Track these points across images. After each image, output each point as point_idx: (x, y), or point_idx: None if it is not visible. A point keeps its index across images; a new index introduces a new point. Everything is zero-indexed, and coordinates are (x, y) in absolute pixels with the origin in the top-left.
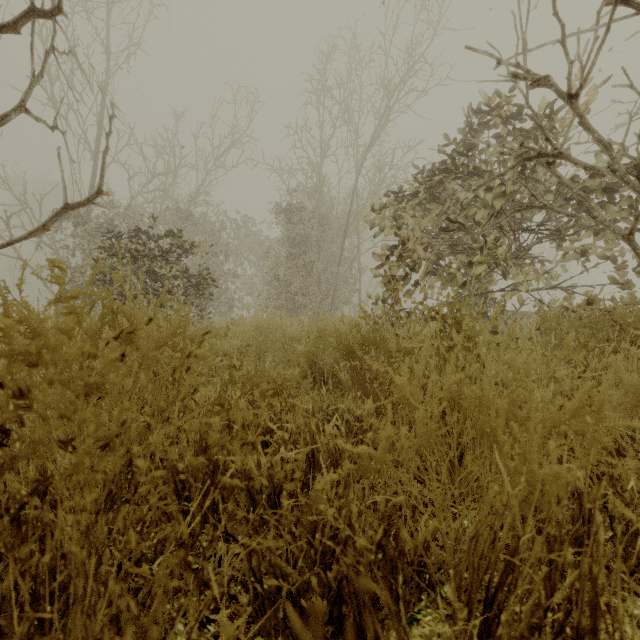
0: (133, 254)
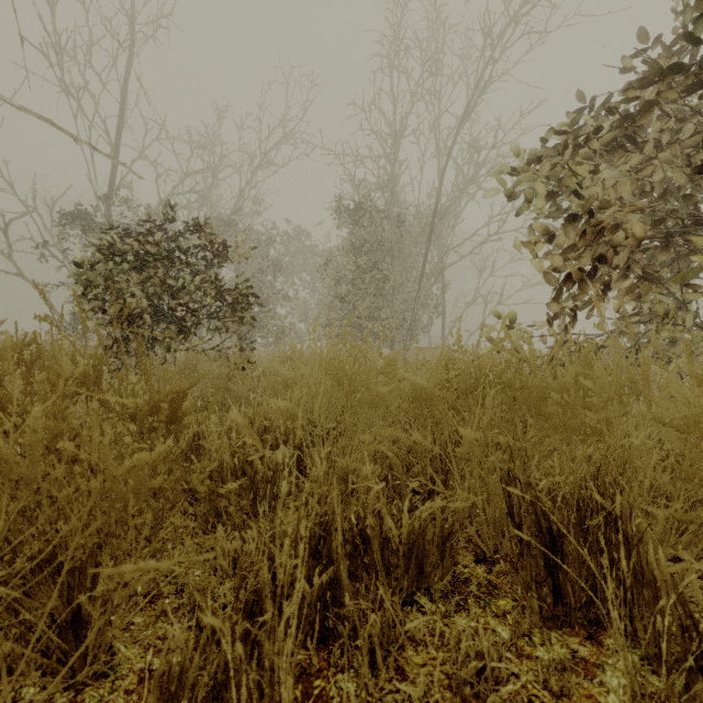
0: (137, 255)
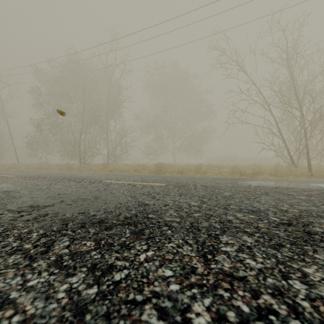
0: None
